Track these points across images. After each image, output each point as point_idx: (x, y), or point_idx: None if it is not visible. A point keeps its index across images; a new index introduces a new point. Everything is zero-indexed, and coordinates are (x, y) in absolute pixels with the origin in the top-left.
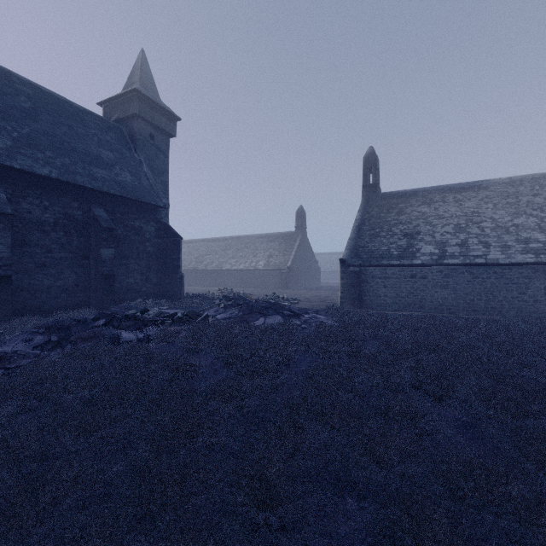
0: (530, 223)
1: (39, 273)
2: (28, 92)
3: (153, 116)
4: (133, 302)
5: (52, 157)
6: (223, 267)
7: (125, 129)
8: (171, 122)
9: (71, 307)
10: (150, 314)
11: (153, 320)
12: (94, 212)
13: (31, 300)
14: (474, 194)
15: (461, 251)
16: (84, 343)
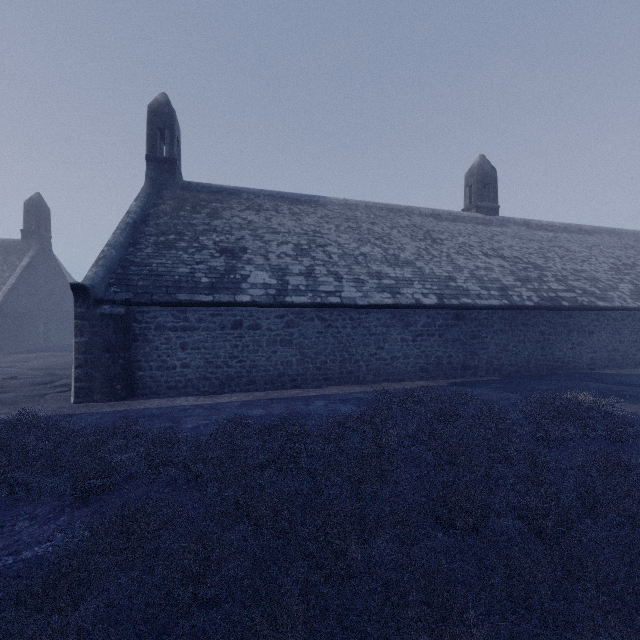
0: (377, 254)
1: None
2: None
3: None
4: None
5: None
6: None
7: None
8: None
9: None
10: None
11: None
12: None
13: None
14: (313, 210)
15: (309, 283)
16: None
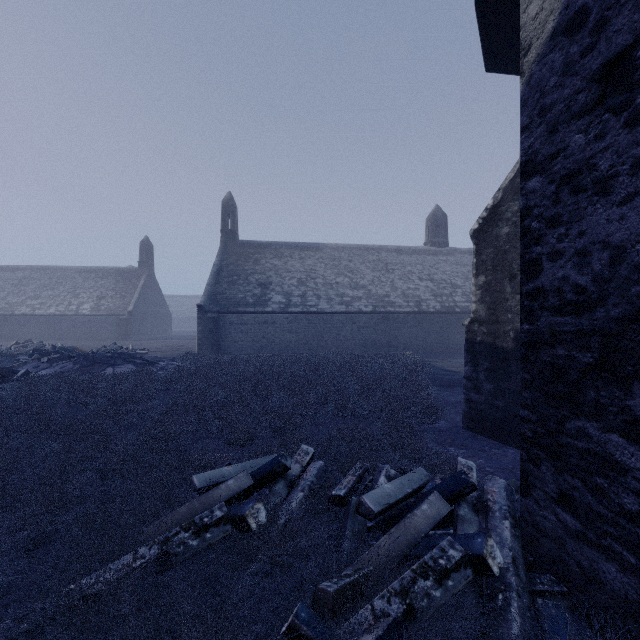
0: (345, 282)
1: None
2: None
3: None
4: None
5: None
6: (17, 311)
7: None
8: None
9: None
10: None
11: None
12: None
13: None
14: (313, 254)
15: (302, 301)
16: None
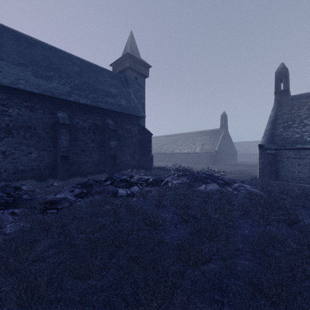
0: None
1: (82, 154)
2: (78, 63)
3: (137, 67)
4: (126, 171)
5: (88, 94)
6: (175, 151)
7: (123, 76)
8: (146, 69)
9: (96, 173)
10: (134, 178)
11: (136, 183)
12: (107, 121)
13: (78, 168)
14: None
15: None
16: (98, 195)
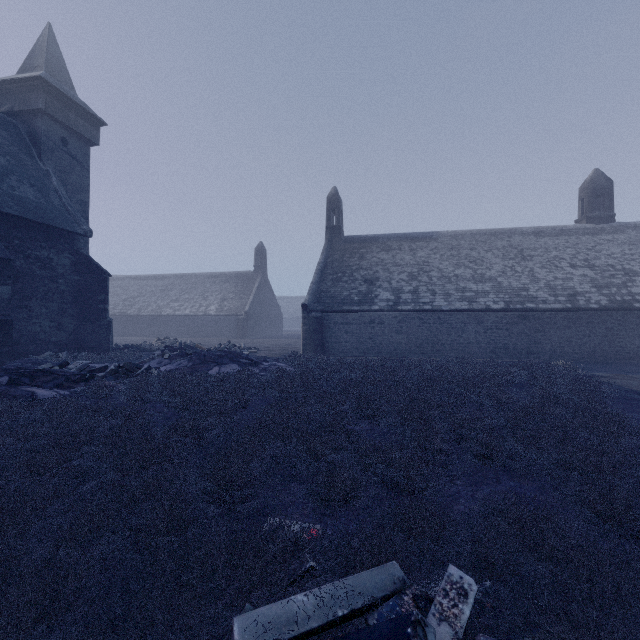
0: (467, 275)
1: None
2: None
3: (67, 115)
4: (39, 356)
5: None
6: (163, 312)
7: (23, 126)
8: (92, 126)
9: None
10: (71, 368)
11: (79, 374)
12: None
13: None
14: (426, 245)
15: (413, 298)
16: None
